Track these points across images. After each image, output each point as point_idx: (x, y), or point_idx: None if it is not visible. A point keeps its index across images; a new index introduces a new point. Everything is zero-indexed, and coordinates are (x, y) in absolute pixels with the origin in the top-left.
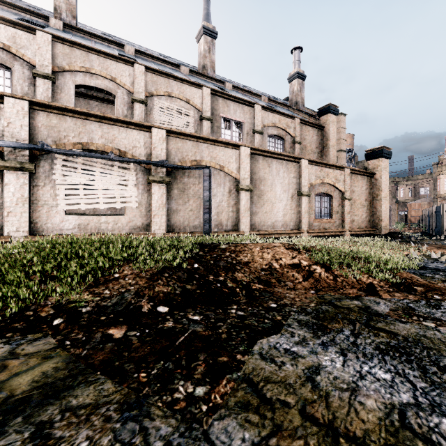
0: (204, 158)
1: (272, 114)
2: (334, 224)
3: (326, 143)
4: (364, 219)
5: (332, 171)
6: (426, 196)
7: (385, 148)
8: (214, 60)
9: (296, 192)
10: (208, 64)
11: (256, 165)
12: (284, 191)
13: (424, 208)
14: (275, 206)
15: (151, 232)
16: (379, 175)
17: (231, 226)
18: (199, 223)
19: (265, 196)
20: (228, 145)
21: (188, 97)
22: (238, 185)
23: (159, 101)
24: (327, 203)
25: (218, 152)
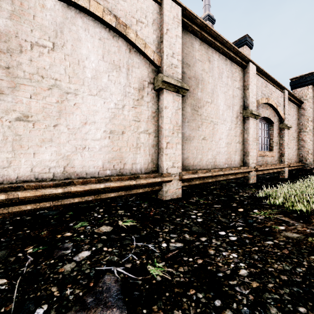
0: None
1: None
2: (275, 157)
3: None
4: (294, 152)
5: (275, 90)
6: None
7: None
8: None
9: (241, 111)
10: None
11: (189, 51)
12: (228, 106)
13: None
14: (217, 129)
15: None
16: (308, 104)
17: (144, 164)
18: (56, 156)
19: (204, 111)
20: None
21: None
22: (159, 74)
23: None
24: (266, 131)
25: None
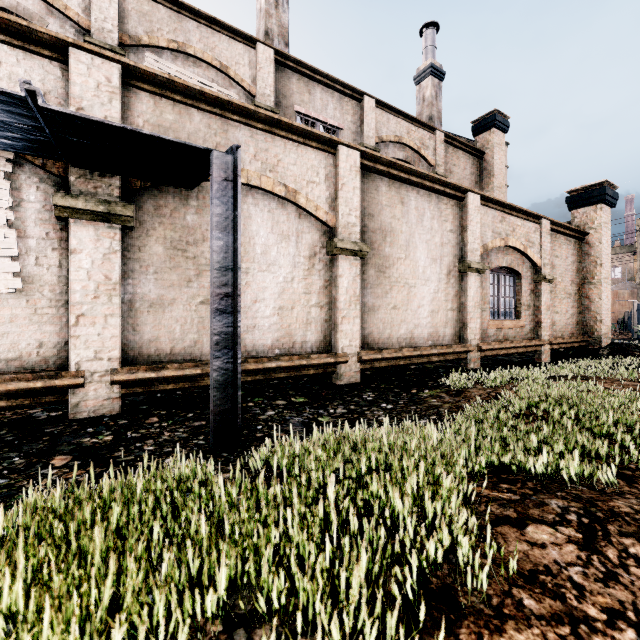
0: (243, 164)
1: (396, 119)
2: (524, 329)
3: (488, 183)
4: (569, 319)
5: (522, 222)
6: (617, 280)
7: (608, 186)
8: (285, 24)
9: (456, 264)
10: (275, 29)
11: (373, 197)
12: (433, 260)
13: (623, 300)
14: (415, 293)
15: (68, 369)
16: (596, 236)
17: (316, 342)
18: None
19: (394, 271)
20: (309, 138)
21: (225, 62)
22: (333, 239)
23: (156, 59)
24: (509, 287)
25: (282, 153)
